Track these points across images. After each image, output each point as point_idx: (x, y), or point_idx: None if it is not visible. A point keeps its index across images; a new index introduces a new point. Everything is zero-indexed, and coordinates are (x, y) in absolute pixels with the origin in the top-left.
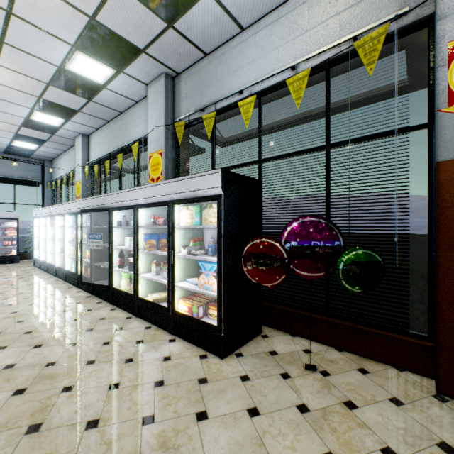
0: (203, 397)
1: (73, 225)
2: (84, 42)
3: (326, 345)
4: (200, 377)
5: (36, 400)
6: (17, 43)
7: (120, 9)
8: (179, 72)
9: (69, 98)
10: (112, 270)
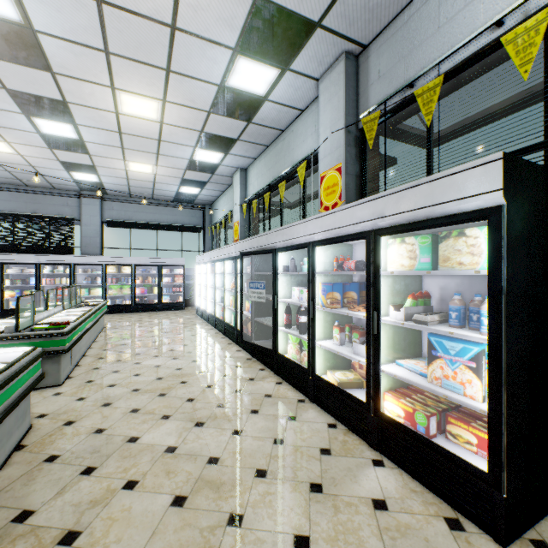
0: None
1: (232, 271)
2: (246, 40)
3: None
4: None
5: (197, 527)
6: (181, 68)
7: None
8: (366, 44)
9: (228, 126)
10: (277, 330)
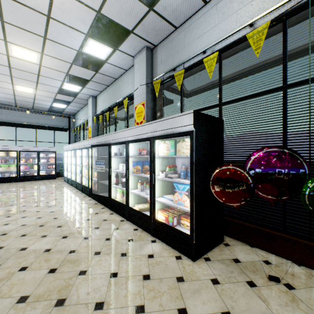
0: (182, 295)
1: (86, 155)
2: (93, 31)
3: (284, 258)
4: (177, 275)
5: (62, 279)
6: (53, 38)
7: (116, 2)
8: (156, 45)
9: (84, 72)
10: (111, 186)
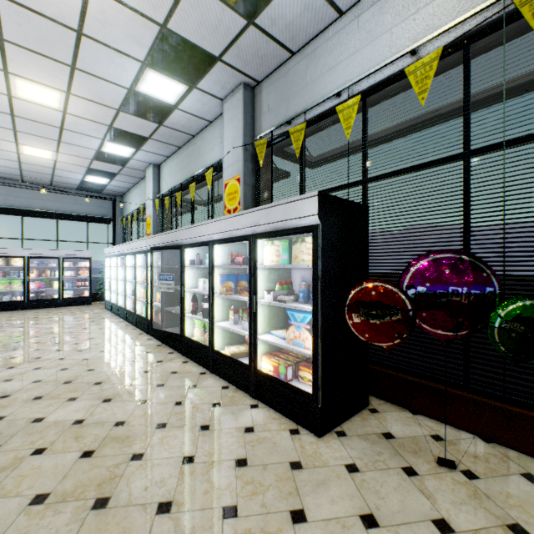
0: (298, 489)
1: (143, 264)
2: (155, 57)
3: (465, 432)
4: (292, 459)
5: (104, 467)
6: (88, 67)
7: (193, 11)
8: (259, 80)
9: (139, 125)
10: (184, 317)
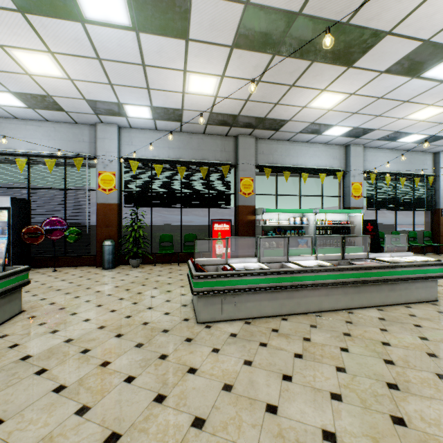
0: None
1: None
2: None
3: (64, 267)
4: None
5: None
6: None
7: None
8: None
9: None
10: None
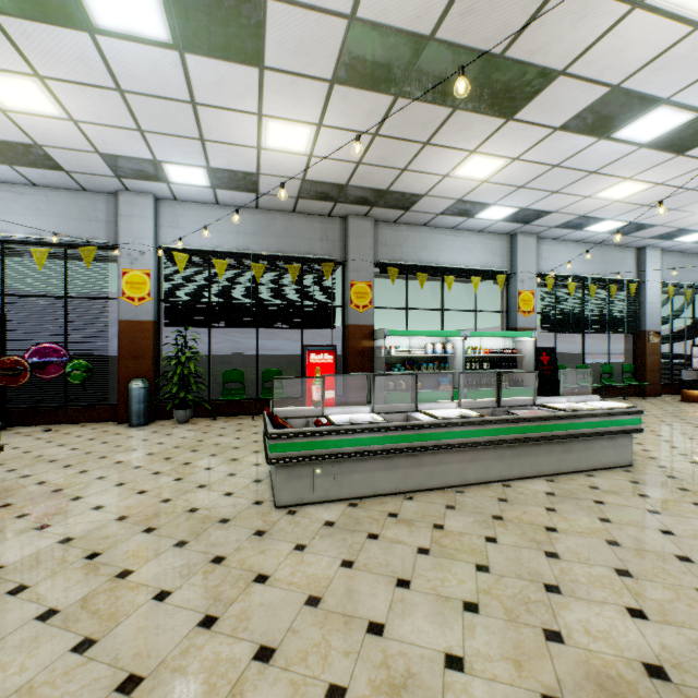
0: None
1: None
2: None
3: (64, 424)
4: None
5: None
6: None
7: None
8: None
9: None
10: None
